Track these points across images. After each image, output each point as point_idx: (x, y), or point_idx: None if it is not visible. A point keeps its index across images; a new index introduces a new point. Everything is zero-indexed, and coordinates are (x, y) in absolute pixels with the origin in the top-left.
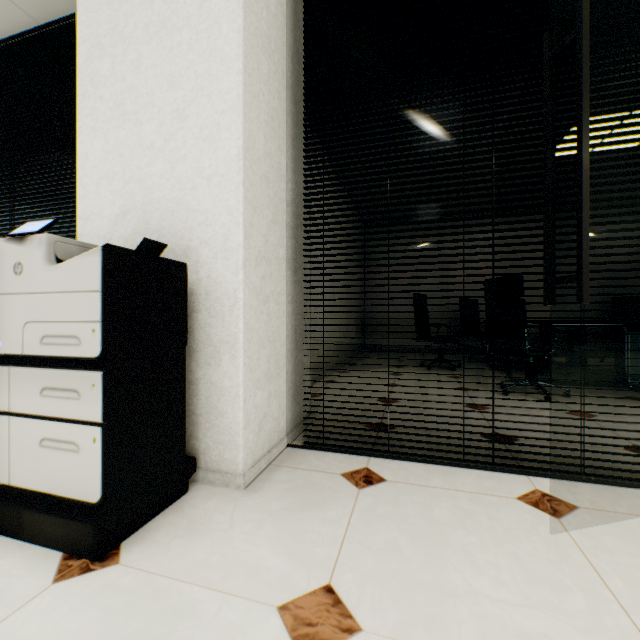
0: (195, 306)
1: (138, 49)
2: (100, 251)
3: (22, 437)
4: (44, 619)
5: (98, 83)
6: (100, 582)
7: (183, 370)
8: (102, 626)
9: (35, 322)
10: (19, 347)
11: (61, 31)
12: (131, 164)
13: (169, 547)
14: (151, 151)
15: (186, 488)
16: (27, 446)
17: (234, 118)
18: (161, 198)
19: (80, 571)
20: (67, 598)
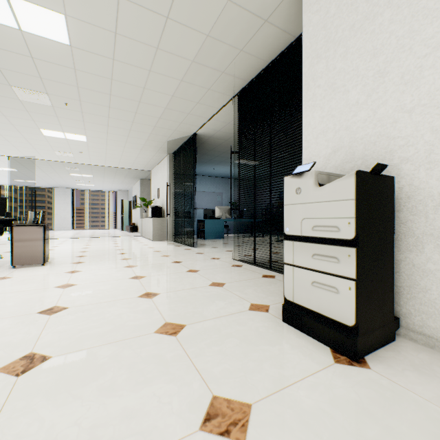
0: (395, 207)
1: (345, 44)
2: (353, 175)
3: (300, 278)
4: (342, 380)
5: (316, 78)
6: (364, 375)
7: (391, 253)
8: (384, 403)
9: (308, 218)
10: (298, 231)
11: (278, 61)
12: (339, 119)
13: (404, 374)
14: (355, 107)
15: (393, 337)
16: (303, 284)
17: (438, 55)
18: (363, 136)
19: (346, 363)
20: (349, 375)
